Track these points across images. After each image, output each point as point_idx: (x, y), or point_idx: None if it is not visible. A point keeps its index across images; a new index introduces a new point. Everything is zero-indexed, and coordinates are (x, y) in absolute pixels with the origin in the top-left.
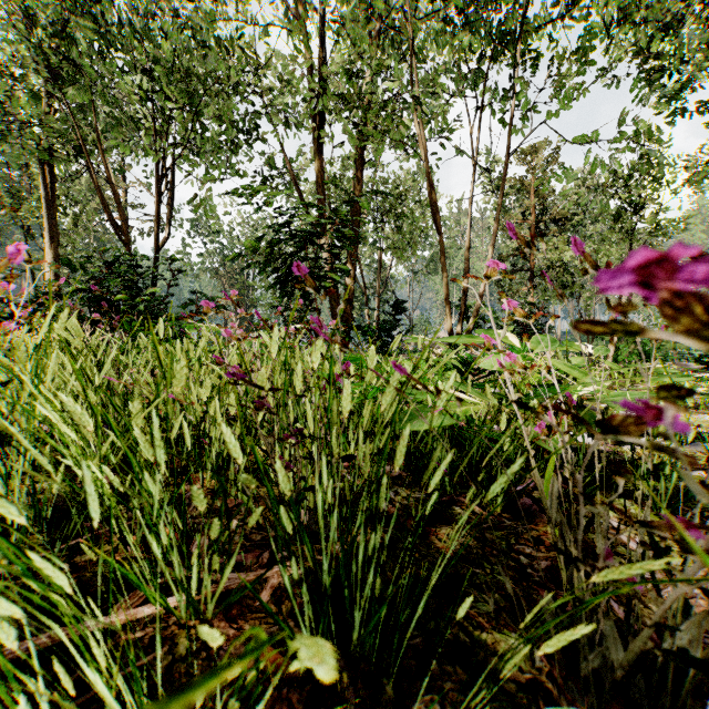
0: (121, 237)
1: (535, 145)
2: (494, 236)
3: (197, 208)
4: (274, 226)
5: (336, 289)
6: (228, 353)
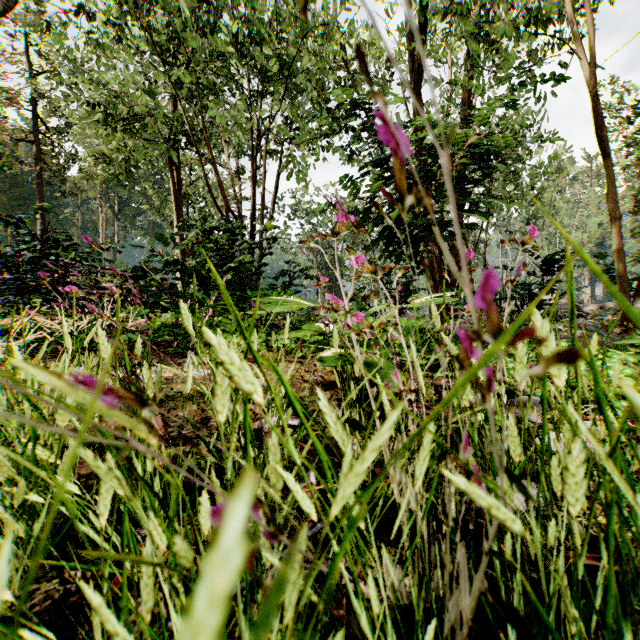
0: (223, 215)
1: None
2: None
3: (289, 176)
4: (376, 162)
5: (438, 250)
6: None
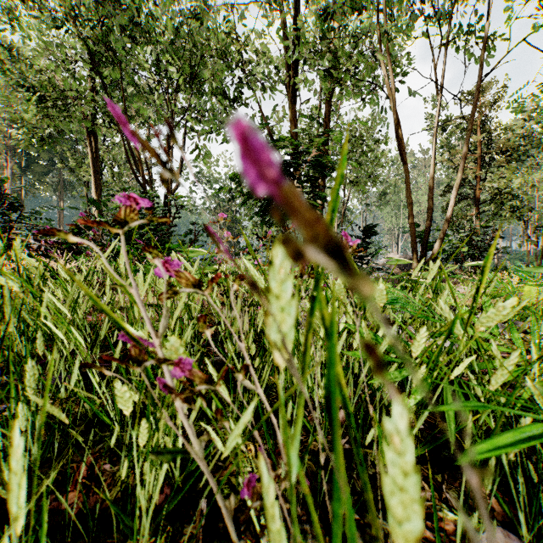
0: (140, 183)
1: (482, 87)
2: (463, 161)
3: (196, 156)
4: None
5: None
6: (161, 326)
